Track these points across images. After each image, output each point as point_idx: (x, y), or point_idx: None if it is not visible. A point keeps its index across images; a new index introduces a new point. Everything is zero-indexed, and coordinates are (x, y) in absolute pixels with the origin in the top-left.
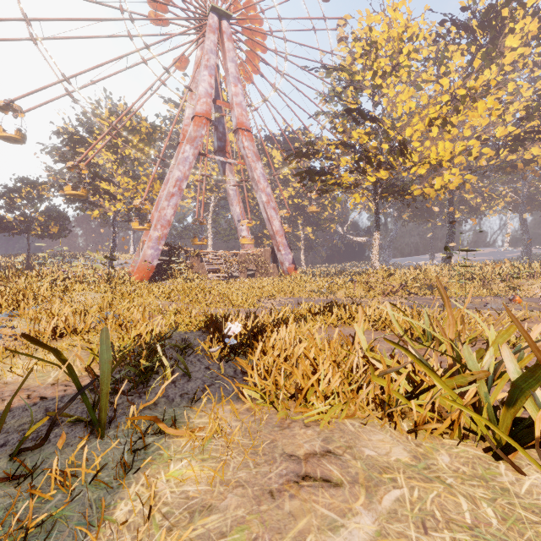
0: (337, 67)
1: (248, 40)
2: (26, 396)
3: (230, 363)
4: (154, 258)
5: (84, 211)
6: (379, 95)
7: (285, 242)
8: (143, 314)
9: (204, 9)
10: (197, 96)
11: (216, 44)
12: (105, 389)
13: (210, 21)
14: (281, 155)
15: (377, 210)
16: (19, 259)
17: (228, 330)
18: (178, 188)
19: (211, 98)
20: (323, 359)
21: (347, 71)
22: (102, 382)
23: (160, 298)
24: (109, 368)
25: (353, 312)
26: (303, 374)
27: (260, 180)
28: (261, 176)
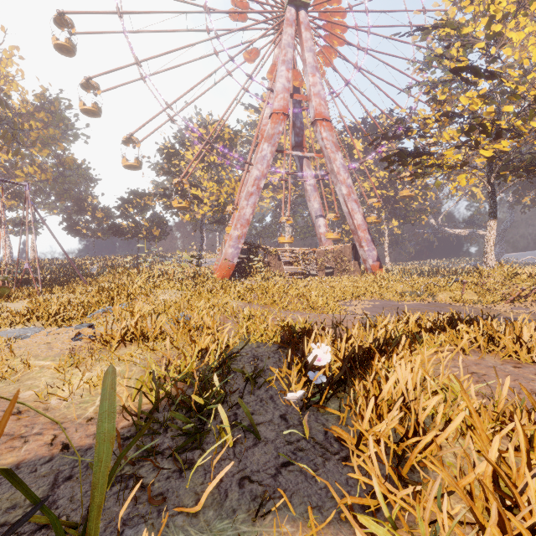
0: (437, 23)
1: (327, 27)
2: (51, 438)
3: (316, 412)
4: (234, 256)
5: (178, 216)
6: (498, 45)
7: (368, 237)
8: (213, 319)
9: (282, 5)
10: (274, 93)
11: (294, 37)
12: (96, 498)
13: (288, 15)
14: (362, 144)
15: (492, 193)
16: (127, 259)
17: (313, 359)
18: (256, 186)
19: (288, 93)
20: (530, 473)
21: (452, 25)
22: (94, 482)
23: (235, 299)
24: (107, 455)
25: (499, 334)
26: (470, 485)
27: (340, 171)
28: (341, 167)
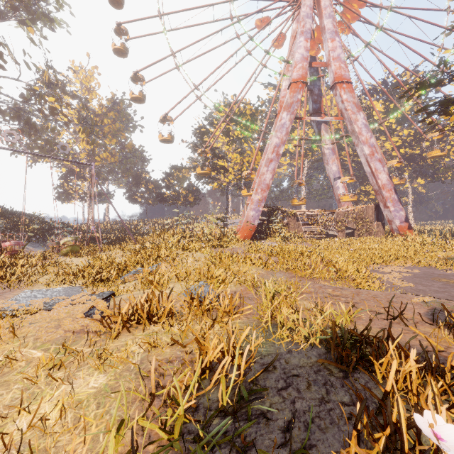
0: None
1: None
2: None
3: None
4: (255, 218)
5: (208, 184)
6: None
7: (394, 196)
8: (230, 301)
9: None
10: (293, 64)
11: (312, 7)
12: None
13: None
14: (383, 104)
15: None
16: (166, 222)
17: None
18: (276, 153)
19: (307, 61)
20: None
21: None
22: None
23: (256, 265)
24: None
25: None
26: None
27: (362, 131)
28: (363, 127)
